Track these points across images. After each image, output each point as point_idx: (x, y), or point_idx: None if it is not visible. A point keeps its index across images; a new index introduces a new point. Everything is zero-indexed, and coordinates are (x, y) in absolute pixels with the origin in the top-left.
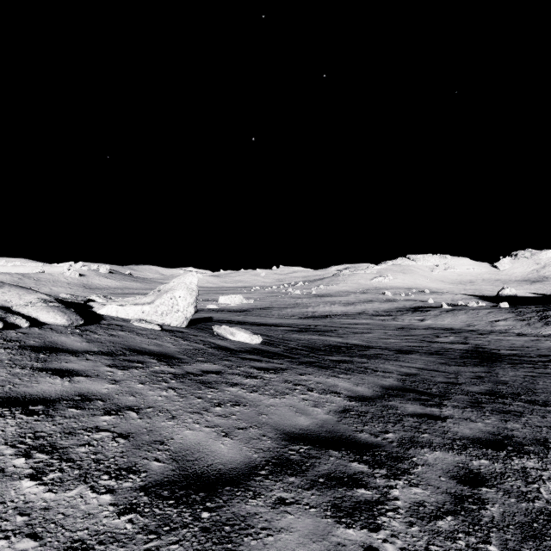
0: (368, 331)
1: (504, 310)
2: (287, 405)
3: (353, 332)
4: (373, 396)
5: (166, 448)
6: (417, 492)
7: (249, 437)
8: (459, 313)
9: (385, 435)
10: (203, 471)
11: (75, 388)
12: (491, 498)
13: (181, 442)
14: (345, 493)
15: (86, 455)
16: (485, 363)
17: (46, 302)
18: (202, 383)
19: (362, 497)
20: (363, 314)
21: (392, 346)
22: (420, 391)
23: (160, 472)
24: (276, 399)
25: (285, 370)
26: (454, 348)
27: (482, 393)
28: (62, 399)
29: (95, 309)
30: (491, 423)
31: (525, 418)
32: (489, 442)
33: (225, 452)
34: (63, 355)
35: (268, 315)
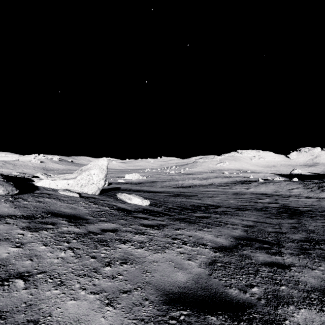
0: (216, 196)
1: (296, 182)
2: (167, 260)
3: (207, 196)
4: (230, 246)
5: None
6: None
7: (131, 303)
8: (269, 184)
9: (251, 289)
10: None
11: None
12: None
13: (58, 319)
14: None
15: None
16: (294, 217)
17: None
18: (99, 241)
19: None
20: (212, 185)
21: (232, 205)
22: (261, 240)
23: None
24: (158, 254)
25: (165, 226)
26: (271, 206)
27: (303, 241)
28: None
29: (35, 182)
30: (324, 269)
31: None
32: None
33: None
34: None
35: (154, 186)
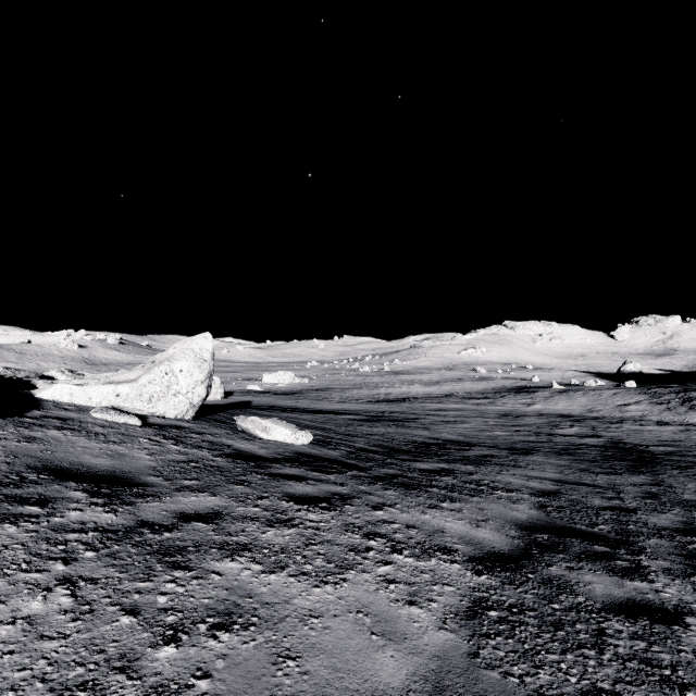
0: (462, 420)
1: (633, 390)
2: (350, 609)
3: (442, 422)
4: (513, 552)
5: None
6: None
7: None
8: (576, 395)
9: None
10: None
11: None
12: None
13: None
14: None
15: None
16: (642, 468)
17: None
18: (162, 554)
19: None
20: (452, 397)
21: (500, 442)
22: (584, 531)
23: None
24: (327, 590)
25: (348, 500)
26: (585, 443)
27: (682, 531)
28: None
29: (36, 391)
30: None
31: None
32: None
33: None
34: None
35: (327, 398)
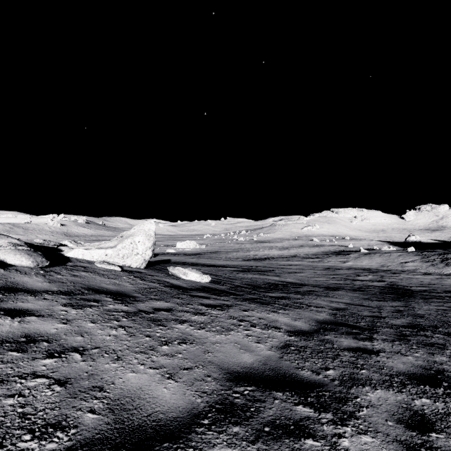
0: (300, 271)
1: (411, 253)
2: (231, 342)
3: (288, 272)
4: (310, 330)
5: (104, 396)
6: (367, 441)
7: (193, 379)
8: (374, 256)
9: (326, 372)
10: (141, 423)
11: (23, 329)
12: (443, 447)
13: (122, 387)
14: (293, 446)
15: (12, 409)
16: (401, 298)
17: (15, 246)
18: (152, 321)
19: (311, 450)
20: (296, 257)
21: (321, 284)
22: (351, 325)
23: (93, 426)
24: (222, 336)
25: (230, 307)
26: (373, 285)
27: (405, 326)
28: (5, 341)
29: (64, 252)
30: (420, 356)
31: (449, 351)
32: (424, 378)
33: (168, 397)
34: (21, 294)
35: (217, 258)
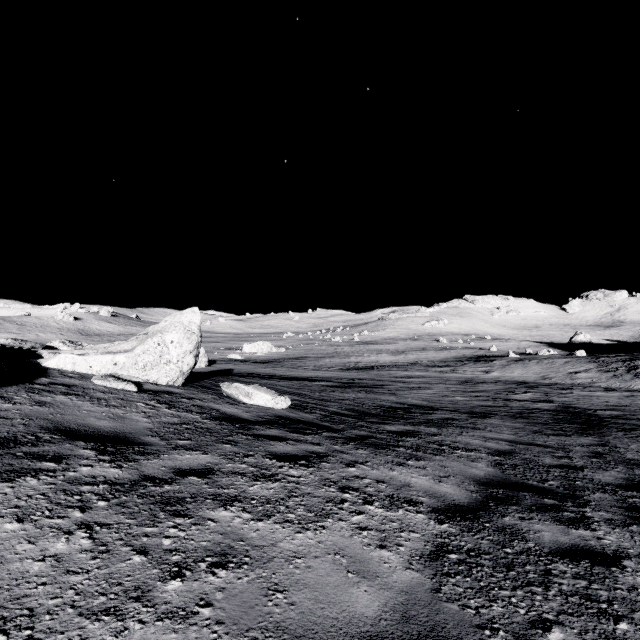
0: (425, 386)
1: (583, 359)
2: (328, 551)
3: (408, 388)
4: (471, 504)
5: None
6: None
7: None
8: (530, 363)
9: (547, 637)
10: None
11: None
12: None
13: None
14: None
15: None
16: (589, 431)
17: None
18: (164, 503)
19: None
20: (416, 365)
21: (461, 406)
22: (535, 486)
23: None
24: (308, 535)
25: (324, 458)
26: (538, 408)
27: (624, 487)
28: None
29: (42, 360)
30: None
31: None
32: None
33: None
34: None
35: (302, 366)
